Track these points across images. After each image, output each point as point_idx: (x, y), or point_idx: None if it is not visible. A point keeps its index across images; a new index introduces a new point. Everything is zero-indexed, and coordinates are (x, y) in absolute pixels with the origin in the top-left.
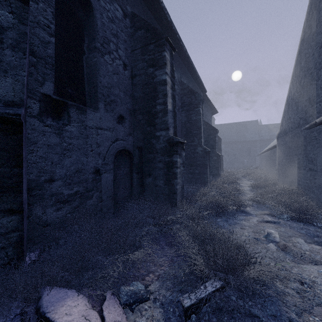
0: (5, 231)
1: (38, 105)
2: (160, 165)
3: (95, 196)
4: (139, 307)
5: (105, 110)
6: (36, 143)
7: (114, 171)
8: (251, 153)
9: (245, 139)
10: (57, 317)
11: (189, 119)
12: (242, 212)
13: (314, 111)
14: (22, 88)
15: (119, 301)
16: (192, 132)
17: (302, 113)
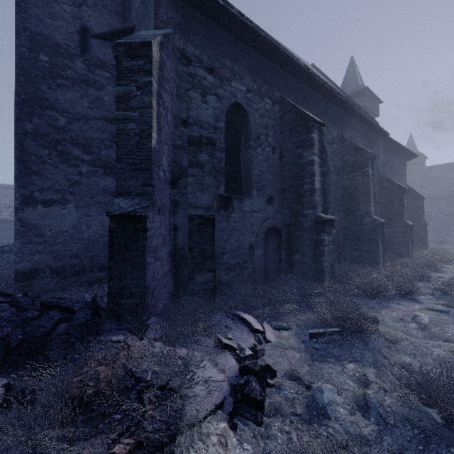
0: (208, 281)
1: (217, 203)
2: (308, 242)
3: (250, 267)
4: (283, 331)
5: (257, 195)
6: (216, 228)
7: (265, 247)
8: None
9: None
10: (244, 316)
11: (353, 183)
12: (409, 299)
13: None
14: (213, 197)
15: (271, 326)
16: (357, 198)
17: None
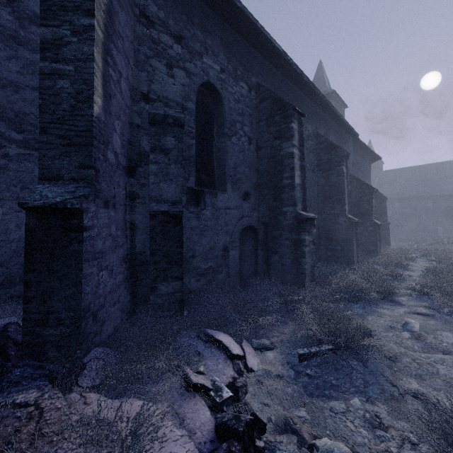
0: (174, 291)
1: (186, 197)
2: (287, 242)
3: (224, 271)
4: (266, 352)
5: (232, 190)
6: (185, 227)
7: (240, 248)
8: (452, 215)
9: (441, 191)
10: (219, 338)
11: (328, 181)
12: (390, 301)
13: None
14: (181, 190)
15: (251, 346)
16: (332, 197)
17: None
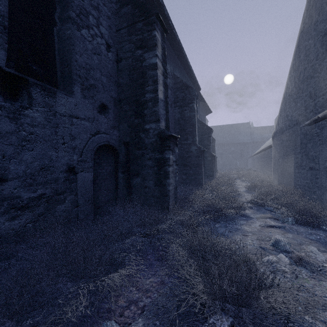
0: None
1: None
2: (150, 163)
3: (69, 200)
4: None
5: (82, 95)
6: None
7: (95, 169)
8: (243, 155)
9: (238, 141)
10: None
11: (182, 116)
12: (242, 216)
13: (315, 106)
14: None
15: None
16: (186, 129)
17: (301, 110)
